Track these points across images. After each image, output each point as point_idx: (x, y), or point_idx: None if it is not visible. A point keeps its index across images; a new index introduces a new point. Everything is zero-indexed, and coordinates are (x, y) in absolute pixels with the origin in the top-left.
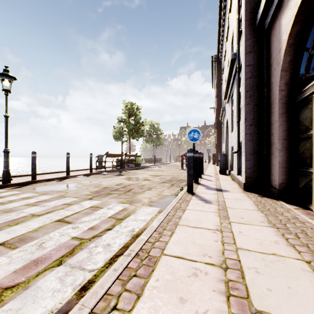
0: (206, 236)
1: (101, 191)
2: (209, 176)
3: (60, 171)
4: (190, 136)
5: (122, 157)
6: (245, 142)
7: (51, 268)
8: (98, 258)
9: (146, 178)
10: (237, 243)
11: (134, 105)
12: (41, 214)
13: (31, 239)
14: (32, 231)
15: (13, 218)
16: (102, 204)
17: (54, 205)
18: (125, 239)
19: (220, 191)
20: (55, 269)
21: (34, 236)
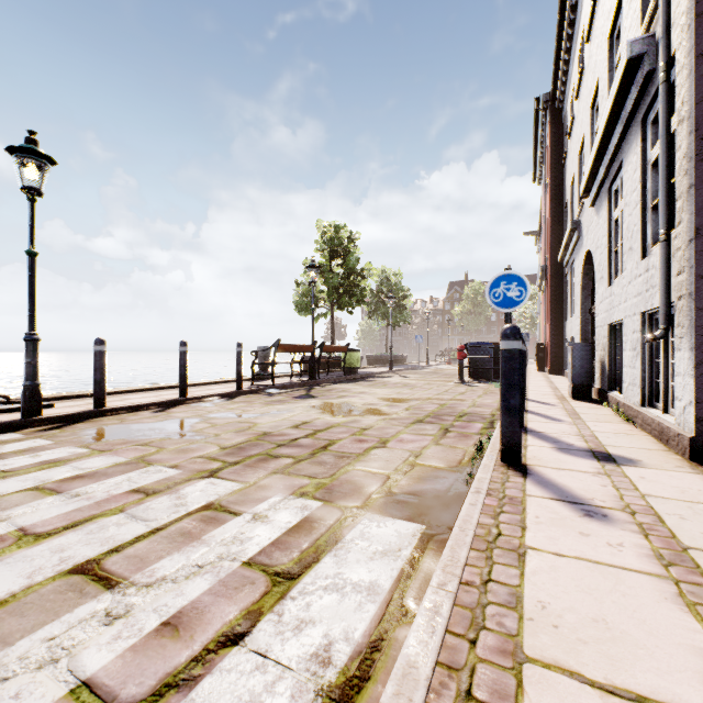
0: None
1: (251, 445)
2: (544, 405)
3: (170, 386)
4: (496, 294)
5: (313, 352)
6: (697, 303)
7: None
8: None
9: (373, 408)
10: None
11: (343, 231)
12: (49, 530)
13: None
14: None
15: None
16: (241, 498)
17: (104, 495)
18: None
19: (610, 462)
20: None
21: None
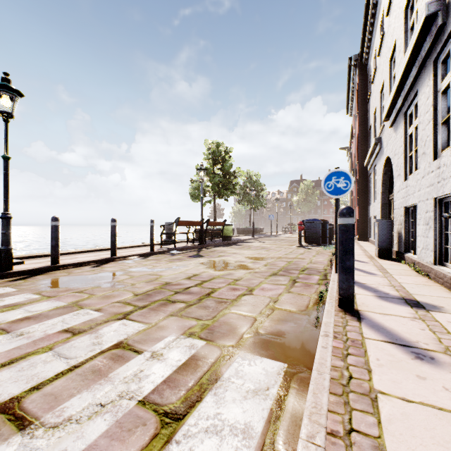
0: None
1: (156, 292)
2: (360, 262)
3: (106, 249)
4: (329, 185)
5: (202, 226)
6: None
7: None
8: None
9: (242, 264)
10: None
11: (222, 147)
12: None
13: None
14: None
15: None
16: (144, 338)
17: (41, 335)
18: None
19: (421, 308)
20: None
21: None
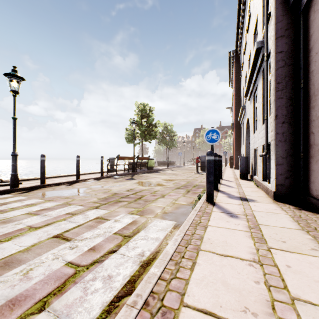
0: (241, 271)
1: (110, 197)
2: (228, 181)
3: (71, 175)
4: (208, 137)
5: (134, 160)
6: (276, 143)
7: (28, 316)
8: (94, 301)
9: (159, 183)
10: (290, 288)
11: (147, 106)
12: (39, 226)
13: (18, 263)
14: (23, 251)
15: (8, 231)
16: (109, 215)
17: (56, 215)
18: (132, 269)
19: (245, 201)
20: (33, 318)
21: (22, 258)
